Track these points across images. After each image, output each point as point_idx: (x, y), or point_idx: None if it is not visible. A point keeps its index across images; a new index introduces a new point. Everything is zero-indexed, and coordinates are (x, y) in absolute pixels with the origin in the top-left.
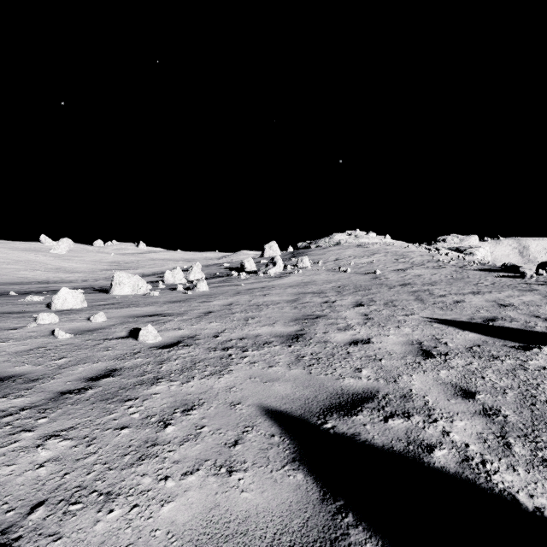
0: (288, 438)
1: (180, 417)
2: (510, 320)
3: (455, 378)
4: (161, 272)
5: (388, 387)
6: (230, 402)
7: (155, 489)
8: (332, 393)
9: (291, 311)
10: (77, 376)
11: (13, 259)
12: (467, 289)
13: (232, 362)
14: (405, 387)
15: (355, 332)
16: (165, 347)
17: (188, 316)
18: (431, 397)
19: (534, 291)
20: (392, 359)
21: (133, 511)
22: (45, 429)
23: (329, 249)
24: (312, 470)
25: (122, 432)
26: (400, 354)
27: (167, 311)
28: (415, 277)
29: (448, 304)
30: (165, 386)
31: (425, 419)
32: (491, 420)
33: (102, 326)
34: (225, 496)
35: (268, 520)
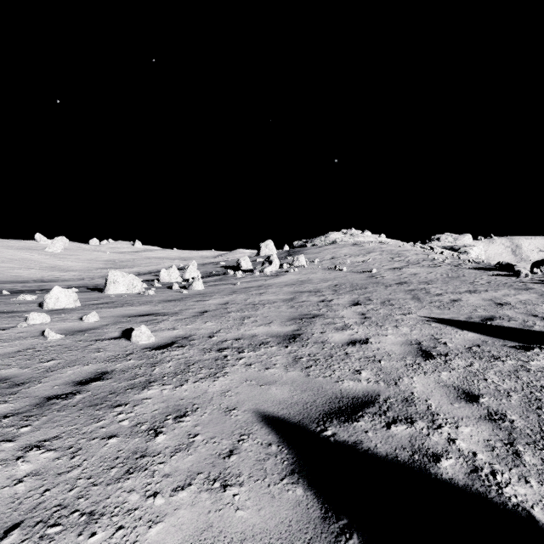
0: (286, 448)
1: (172, 424)
2: (508, 320)
3: (456, 380)
4: (157, 270)
5: (389, 390)
6: (225, 408)
7: (143, 507)
8: (331, 397)
9: (287, 310)
10: (65, 380)
11: (7, 257)
12: (464, 287)
13: (227, 364)
14: (406, 390)
15: (352, 331)
16: (158, 348)
17: (183, 316)
18: (433, 400)
19: (530, 290)
20: (392, 360)
21: (118, 534)
22: (27, 439)
23: (325, 248)
24: (312, 484)
25: (110, 441)
26: (399, 354)
27: (162, 310)
28: (411, 275)
29: (445, 303)
30: (157, 390)
31: (429, 425)
32: (497, 425)
33: (94, 327)
34: (218, 514)
35: (266, 543)
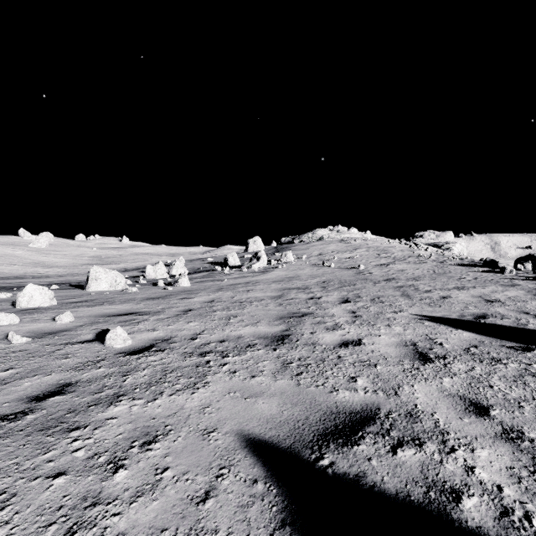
0: (275, 486)
1: (138, 454)
2: (501, 317)
3: (461, 387)
4: (144, 266)
5: (389, 402)
6: (203, 429)
7: None
8: (325, 412)
9: (275, 308)
10: (19, 394)
11: None
12: (451, 284)
13: (209, 372)
14: (409, 402)
15: (344, 331)
16: (134, 353)
17: (165, 315)
18: (440, 414)
19: (517, 286)
20: (388, 364)
21: None
22: None
23: (312, 245)
24: None
25: (55, 482)
26: (395, 358)
27: (144, 309)
28: (399, 272)
29: (435, 300)
30: (125, 407)
31: (440, 447)
32: (516, 446)
33: (67, 328)
34: None
35: None
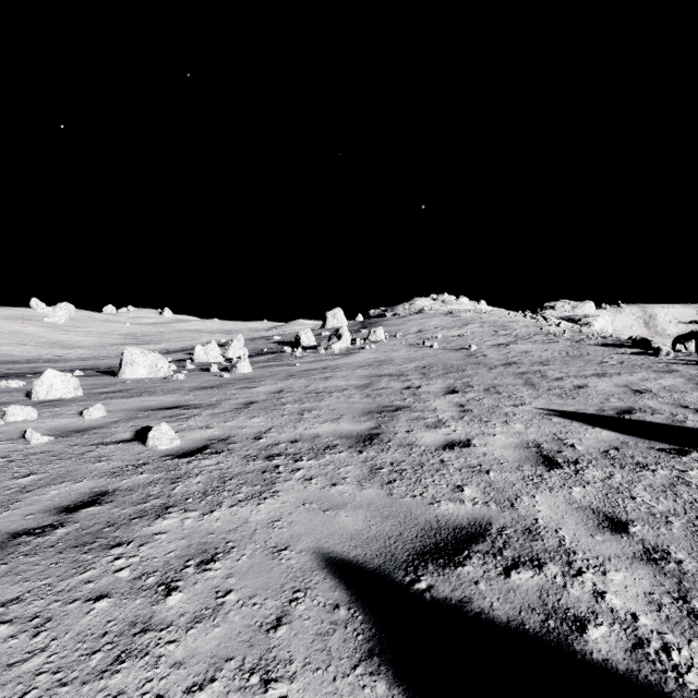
0: (361, 612)
1: (194, 575)
2: (652, 412)
3: (594, 499)
4: (192, 347)
5: (504, 516)
6: (272, 547)
7: None
8: (423, 528)
9: (361, 401)
10: (45, 505)
11: None
12: (590, 370)
13: (278, 479)
14: (528, 515)
15: (449, 430)
16: (184, 455)
17: (221, 409)
18: (566, 531)
19: (674, 373)
20: (504, 470)
21: None
22: None
23: (409, 319)
24: (401, 674)
25: (97, 605)
26: (513, 462)
27: (194, 401)
28: (521, 354)
29: (567, 390)
30: (176, 520)
31: (564, 569)
32: (659, 569)
33: (98, 425)
34: None
35: None
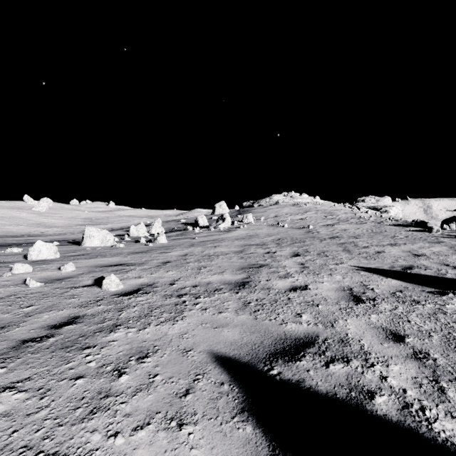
0: (237, 386)
1: (135, 365)
2: (425, 268)
3: (384, 322)
4: (128, 226)
5: (326, 332)
6: (182, 349)
7: (104, 447)
8: (276, 338)
9: (238, 261)
10: (41, 324)
11: None
12: (386, 241)
13: (185, 309)
14: (342, 331)
15: (293, 279)
16: (126, 294)
17: (148, 266)
18: (365, 340)
19: (441, 243)
20: (328, 304)
21: None
22: (2, 380)
23: (269, 208)
24: (261, 421)
25: (77, 382)
26: (334, 299)
27: (130, 261)
28: (342, 231)
29: (371, 254)
30: (123, 333)
31: (363, 363)
32: (422, 363)
33: (70, 275)
34: (174, 454)
35: None
